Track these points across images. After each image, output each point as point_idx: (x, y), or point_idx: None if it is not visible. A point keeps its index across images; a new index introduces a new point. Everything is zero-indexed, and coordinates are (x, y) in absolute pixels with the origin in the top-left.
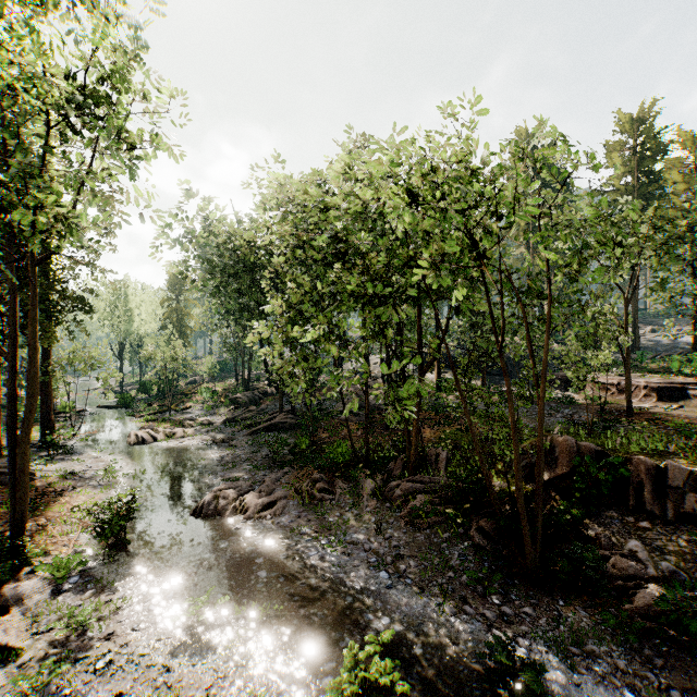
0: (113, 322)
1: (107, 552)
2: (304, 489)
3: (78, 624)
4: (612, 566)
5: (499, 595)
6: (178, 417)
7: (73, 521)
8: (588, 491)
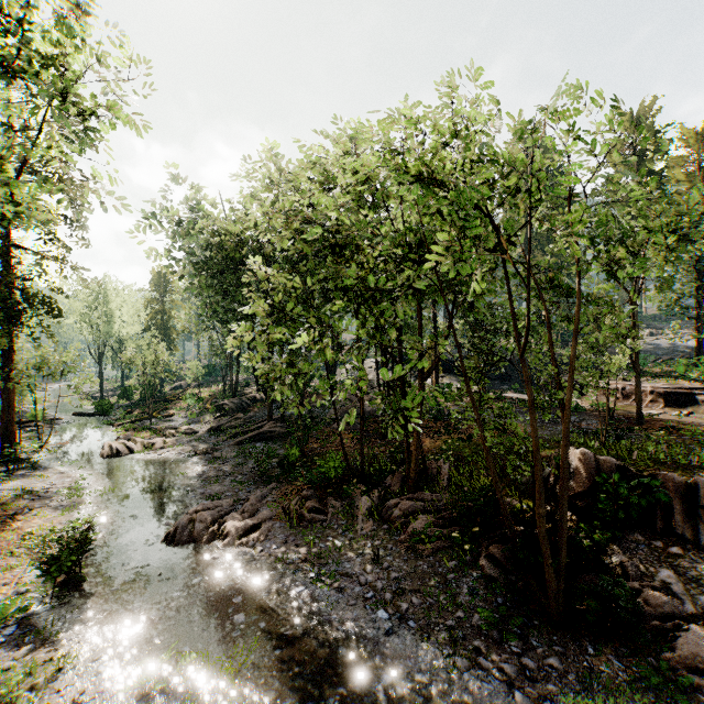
0: (92, 324)
1: (57, 592)
2: (292, 508)
3: (3, 697)
4: (644, 603)
5: (518, 641)
6: (159, 426)
7: (23, 551)
8: (611, 512)
